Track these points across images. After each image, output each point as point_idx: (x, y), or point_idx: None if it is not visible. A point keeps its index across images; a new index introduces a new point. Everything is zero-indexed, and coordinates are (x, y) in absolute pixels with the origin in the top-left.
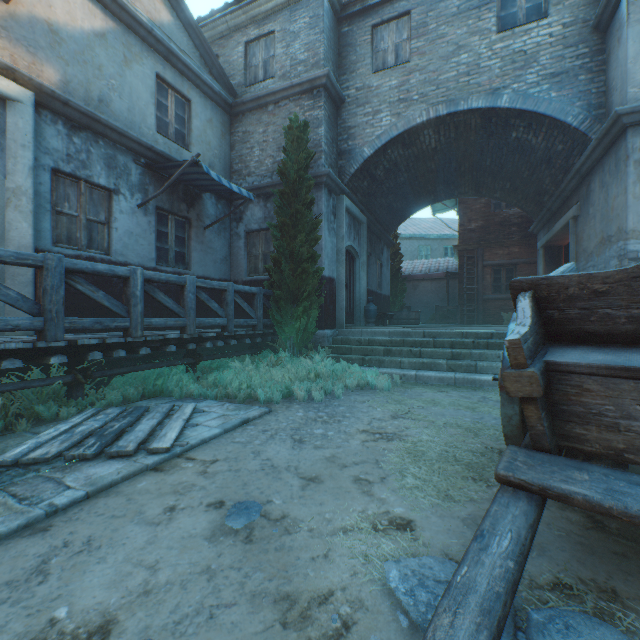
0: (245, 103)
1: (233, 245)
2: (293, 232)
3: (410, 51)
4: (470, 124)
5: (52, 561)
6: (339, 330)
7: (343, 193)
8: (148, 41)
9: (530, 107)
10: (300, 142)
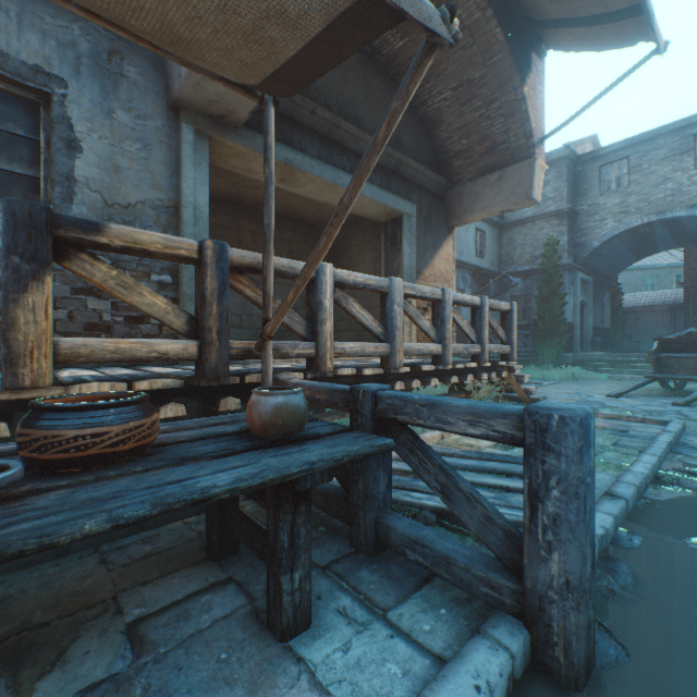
0: (510, 223)
1: None
2: (550, 301)
3: (628, 182)
4: (676, 221)
5: (544, 390)
6: (575, 354)
7: (577, 269)
8: None
9: None
10: (554, 251)
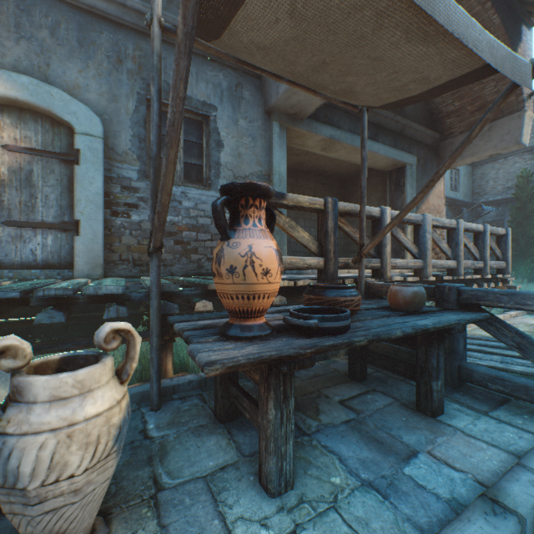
0: (483, 160)
1: None
2: (524, 225)
3: None
4: None
5: None
6: None
7: None
8: None
9: None
10: (527, 182)
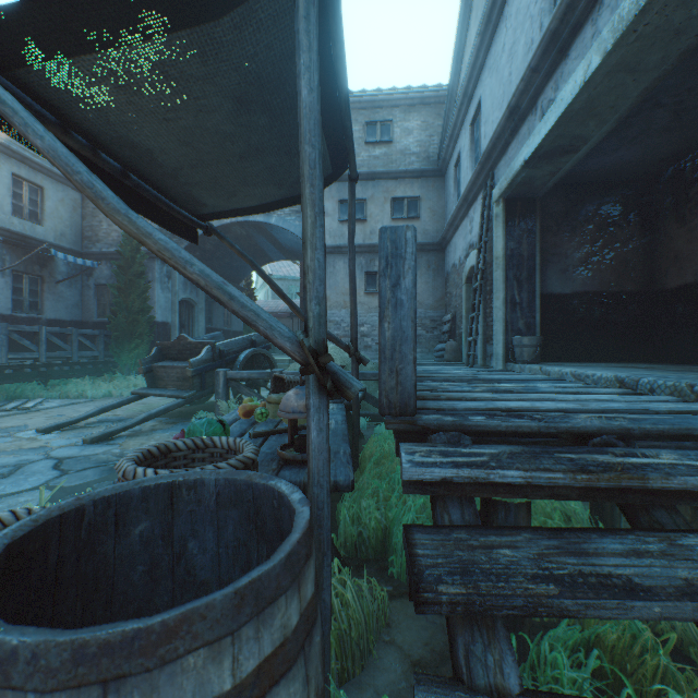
0: None
1: (85, 294)
2: (128, 293)
3: None
4: (262, 227)
5: None
6: None
7: None
8: (6, 153)
9: (287, 227)
10: None
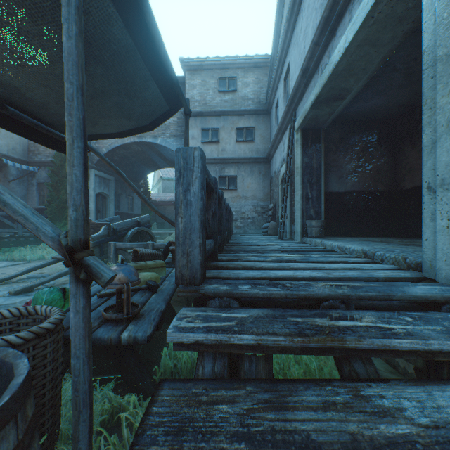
0: None
1: (30, 189)
2: (59, 189)
3: None
4: (152, 145)
5: None
6: None
7: (94, 168)
8: None
9: (168, 146)
10: None
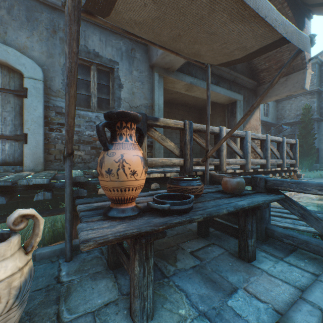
0: (283, 98)
1: None
2: (306, 137)
3: None
4: None
5: None
6: (321, 164)
7: (321, 120)
8: None
9: None
10: (308, 112)
